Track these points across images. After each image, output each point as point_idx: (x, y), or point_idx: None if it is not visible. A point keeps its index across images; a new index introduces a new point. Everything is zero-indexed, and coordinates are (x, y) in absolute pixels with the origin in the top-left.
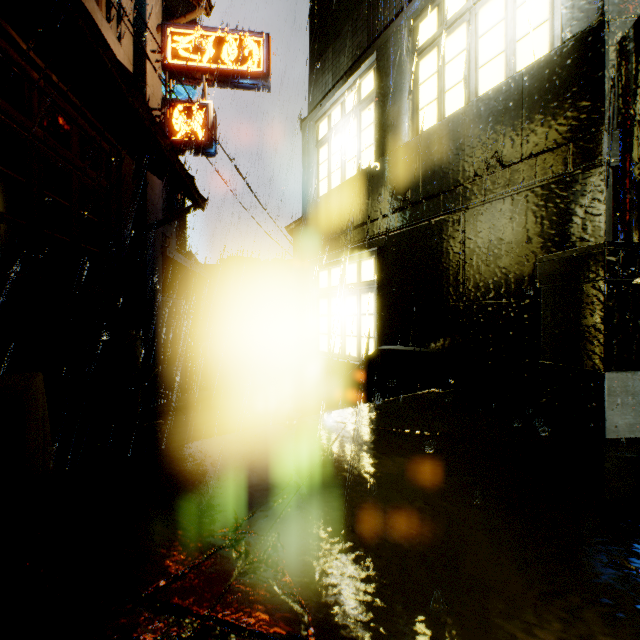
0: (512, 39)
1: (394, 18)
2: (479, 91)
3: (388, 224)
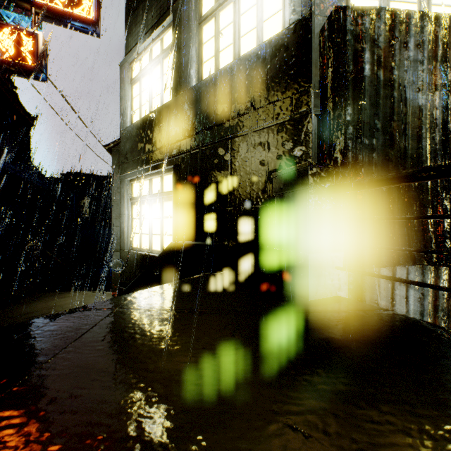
0: (261, 19)
1: None
2: (241, 54)
3: (181, 147)
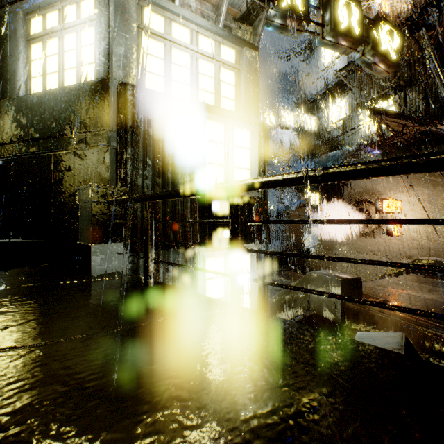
0: (80, 63)
1: (14, 2)
2: (65, 84)
3: (7, 150)
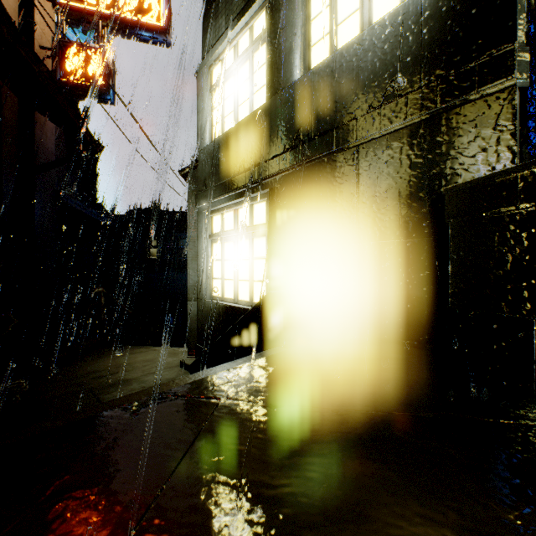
0: None
1: None
2: (373, 21)
3: (280, 164)
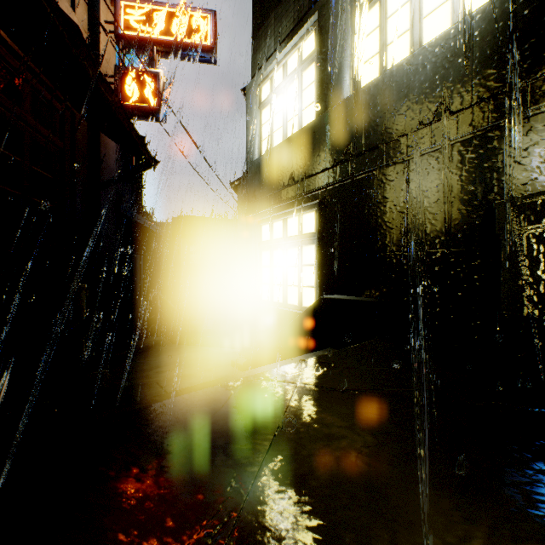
0: None
1: None
2: (423, 41)
3: (330, 177)
